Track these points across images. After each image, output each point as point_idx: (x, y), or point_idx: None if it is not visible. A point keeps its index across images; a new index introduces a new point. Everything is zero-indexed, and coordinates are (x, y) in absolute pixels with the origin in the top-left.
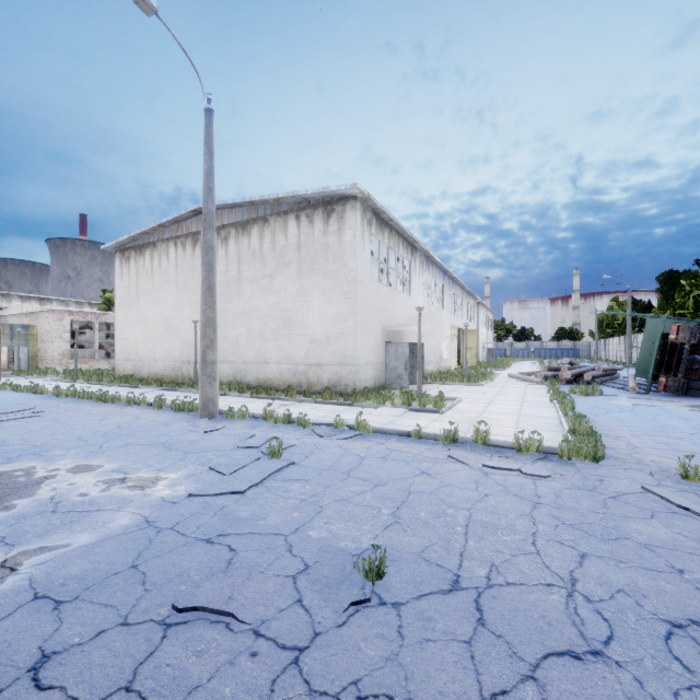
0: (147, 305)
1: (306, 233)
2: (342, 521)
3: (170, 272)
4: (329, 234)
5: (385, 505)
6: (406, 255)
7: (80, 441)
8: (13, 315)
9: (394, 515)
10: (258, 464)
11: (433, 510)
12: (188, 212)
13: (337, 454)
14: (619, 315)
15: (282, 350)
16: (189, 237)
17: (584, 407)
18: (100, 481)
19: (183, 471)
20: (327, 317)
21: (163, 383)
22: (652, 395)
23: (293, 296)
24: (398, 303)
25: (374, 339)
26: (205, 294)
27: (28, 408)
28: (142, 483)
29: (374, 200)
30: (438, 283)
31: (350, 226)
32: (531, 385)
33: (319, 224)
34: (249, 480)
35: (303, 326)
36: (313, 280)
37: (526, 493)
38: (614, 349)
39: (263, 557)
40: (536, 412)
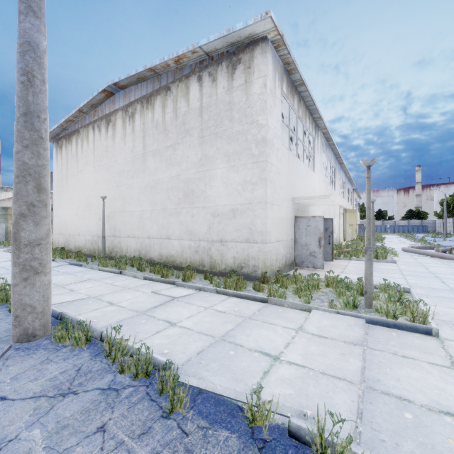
0: (73, 186)
1: (209, 93)
2: None
3: (89, 154)
4: (234, 89)
5: None
6: (311, 130)
7: None
8: (2, 200)
9: None
10: None
11: None
12: (100, 93)
13: None
14: None
15: (184, 225)
16: (103, 120)
17: None
18: None
19: None
20: (232, 186)
21: (80, 256)
22: None
23: (195, 166)
24: (305, 177)
25: (285, 212)
26: (17, 124)
27: None
28: None
29: (287, 47)
30: (331, 166)
31: (259, 75)
32: (449, 262)
33: (223, 80)
34: None
35: (205, 198)
36: (216, 145)
37: None
38: None
39: None
40: None
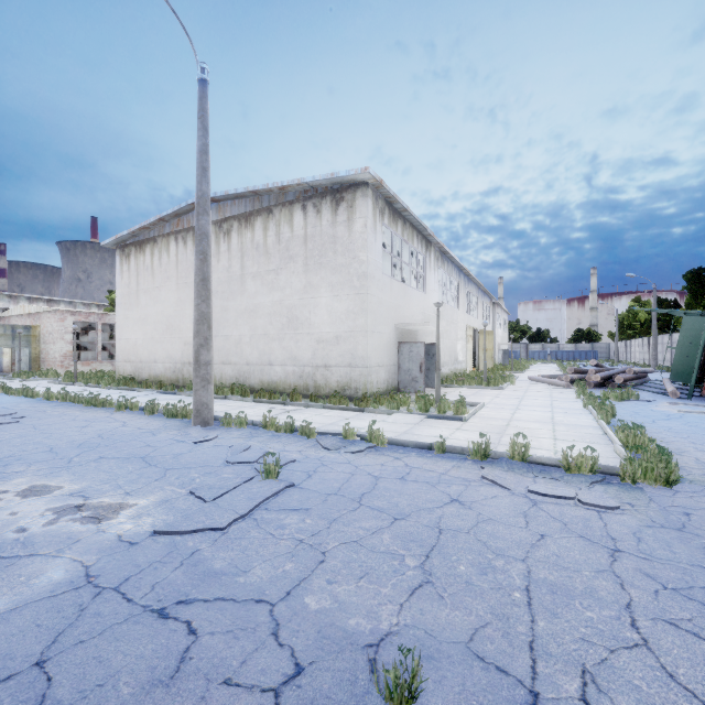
0: (147, 304)
1: (313, 224)
2: (352, 578)
3: (170, 269)
4: (338, 224)
5: (409, 552)
6: (420, 249)
7: (49, 453)
8: (16, 316)
9: (423, 569)
10: (249, 486)
11: (476, 560)
12: (189, 205)
13: (346, 473)
14: (641, 316)
15: (288, 351)
16: (190, 232)
17: (624, 414)
18: (49, 510)
19: (155, 496)
20: (336, 315)
21: (163, 386)
22: (695, 400)
23: (299, 293)
24: (412, 300)
25: (387, 339)
26: (198, 287)
27: (9, 413)
28: (101, 513)
29: (387, 187)
30: (453, 281)
31: (361, 216)
32: (555, 389)
33: (327, 214)
34: (235, 510)
35: (310, 325)
36: (320, 275)
37: (595, 534)
38: (636, 351)
39: (234, 647)
40: (572, 420)
